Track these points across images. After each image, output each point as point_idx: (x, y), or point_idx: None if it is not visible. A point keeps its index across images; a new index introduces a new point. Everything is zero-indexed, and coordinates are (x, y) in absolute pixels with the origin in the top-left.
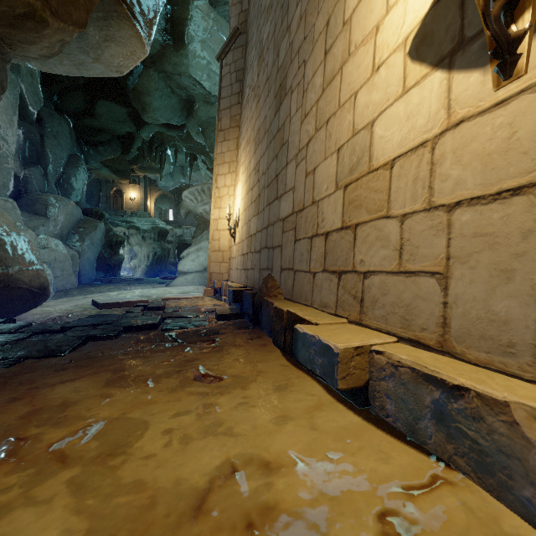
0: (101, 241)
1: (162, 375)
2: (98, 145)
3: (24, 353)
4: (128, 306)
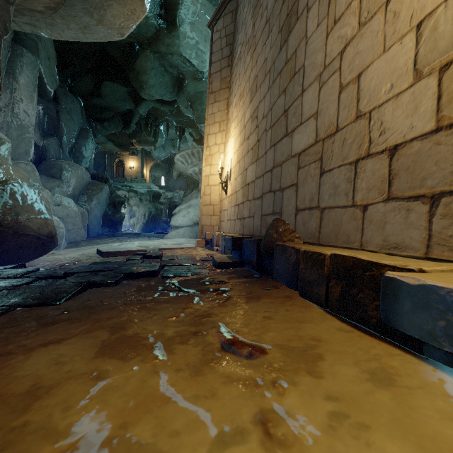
0: (106, 201)
1: (174, 339)
2: (104, 121)
3: (18, 300)
4: (128, 255)
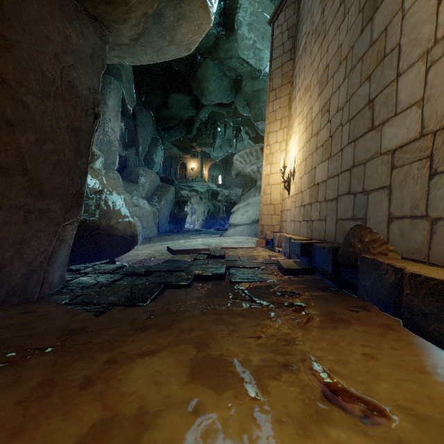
0: (172, 201)
1: (263, 370)
2: (170, 129)
3: (114, 298)
4: (194, 253)
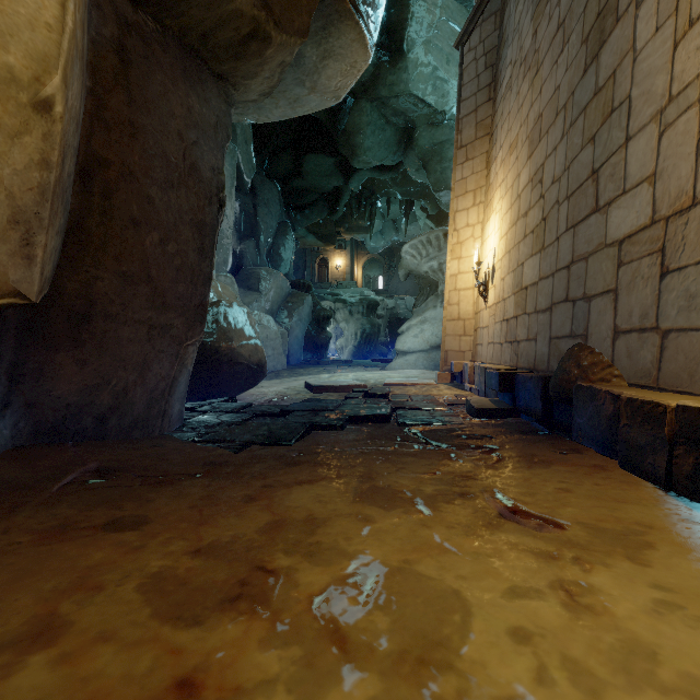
0: (309, 317)
1: (435, 497)
2: (304, 208)
3: (250, 436)
4: (344, 392)
